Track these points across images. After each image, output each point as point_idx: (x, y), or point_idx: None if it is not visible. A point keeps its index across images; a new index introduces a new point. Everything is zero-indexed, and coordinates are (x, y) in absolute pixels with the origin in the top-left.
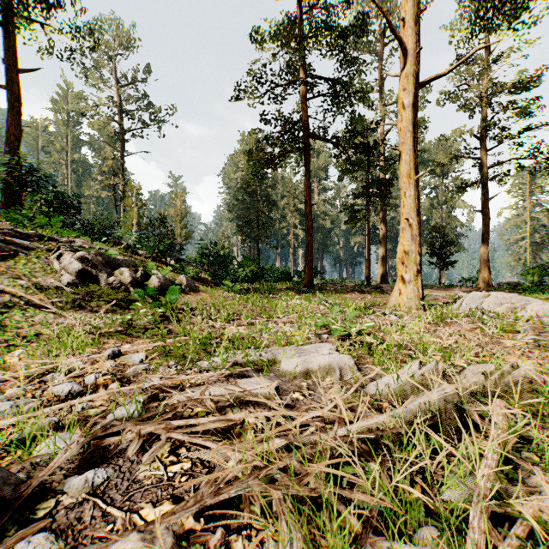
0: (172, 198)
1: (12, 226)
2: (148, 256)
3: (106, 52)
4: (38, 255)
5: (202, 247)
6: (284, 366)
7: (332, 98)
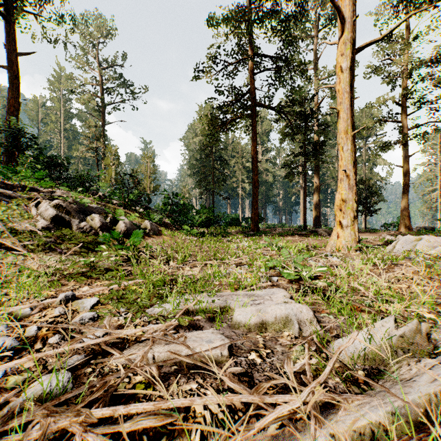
0: (143, 158)
1: (1, 179)
2: (121, 205)
3: (90, 41)
4: (18, 203)
5: (165, 197)
6: (237, 317)
7: (274, 72)
